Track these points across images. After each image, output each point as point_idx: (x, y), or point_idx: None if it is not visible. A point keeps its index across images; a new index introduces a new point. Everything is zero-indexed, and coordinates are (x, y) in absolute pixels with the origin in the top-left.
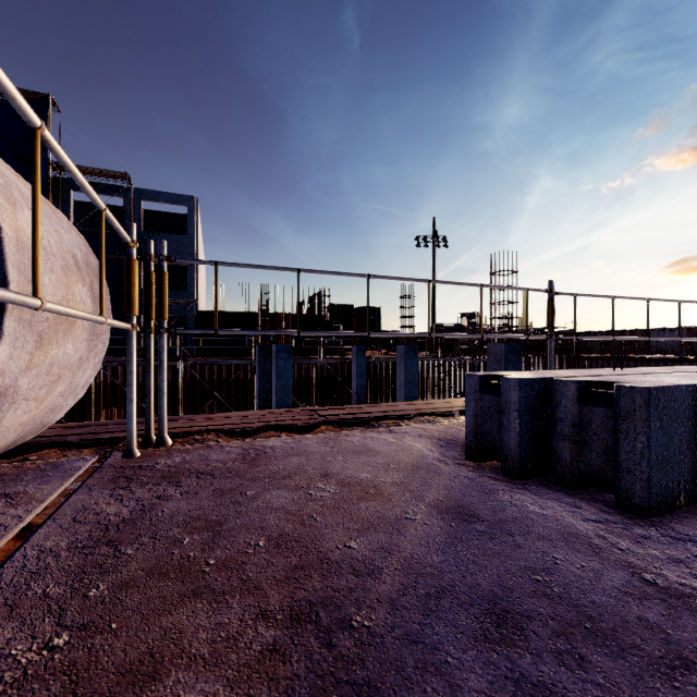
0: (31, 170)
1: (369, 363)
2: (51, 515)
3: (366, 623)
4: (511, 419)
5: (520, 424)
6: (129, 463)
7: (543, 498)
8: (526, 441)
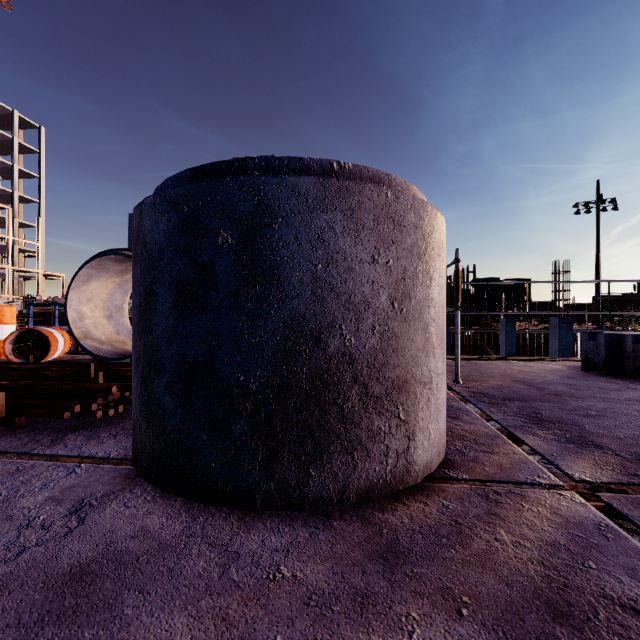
0: None
1: (518, 334)
2: None
3: (533, 382)
4: (600, 350)
5: (605, 352)
6: None
7: (611, 378)
8: (609, 360)
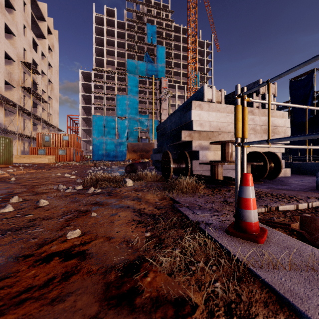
0: (307, 98)
1: None
2: None
3: None
4: None
5: None
6: None
7: None
8: None
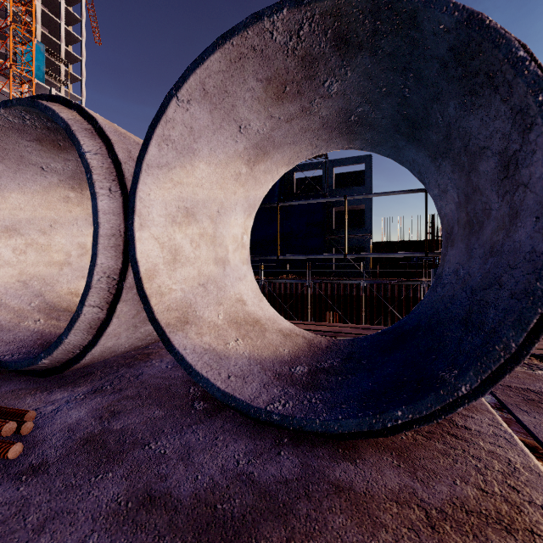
0: None
1: None
2: (536, 437)
3: None
4: None
5: None
6: (507, 382)
7: None
8: None
